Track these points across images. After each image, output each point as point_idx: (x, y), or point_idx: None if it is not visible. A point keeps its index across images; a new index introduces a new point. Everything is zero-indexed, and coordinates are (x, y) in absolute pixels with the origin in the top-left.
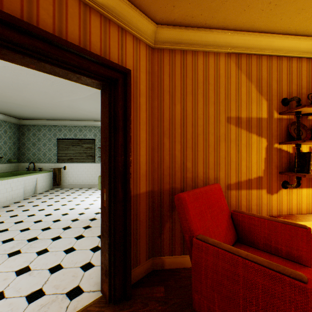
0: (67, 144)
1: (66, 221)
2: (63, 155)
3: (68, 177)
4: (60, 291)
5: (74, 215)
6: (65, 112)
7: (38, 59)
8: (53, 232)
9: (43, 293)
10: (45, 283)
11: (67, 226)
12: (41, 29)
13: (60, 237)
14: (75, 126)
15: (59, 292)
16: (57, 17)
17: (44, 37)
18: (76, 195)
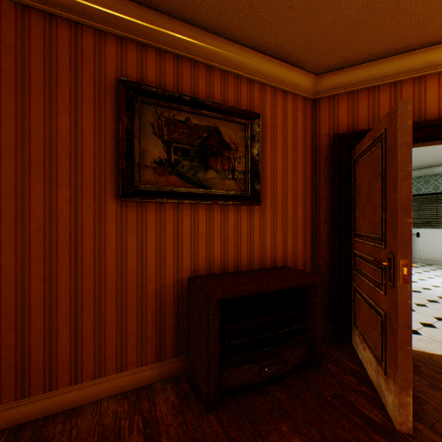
0: (419, 201)
1: (429, 295)
2: (413, 218)
3: (422, 247)
4: (437, 340)
5: (439, 292)
6: (419, 160)
7: (425, 141)
8: (414, 299)
9: (418, 333)
10: (418, 329)
11: (431, 299)
12: (430, 121)
13: (425, 306)
14: (434, 174)
15: (435, 340)
16: (440, 98)
17: (432, 125)
18: (438, 273)
